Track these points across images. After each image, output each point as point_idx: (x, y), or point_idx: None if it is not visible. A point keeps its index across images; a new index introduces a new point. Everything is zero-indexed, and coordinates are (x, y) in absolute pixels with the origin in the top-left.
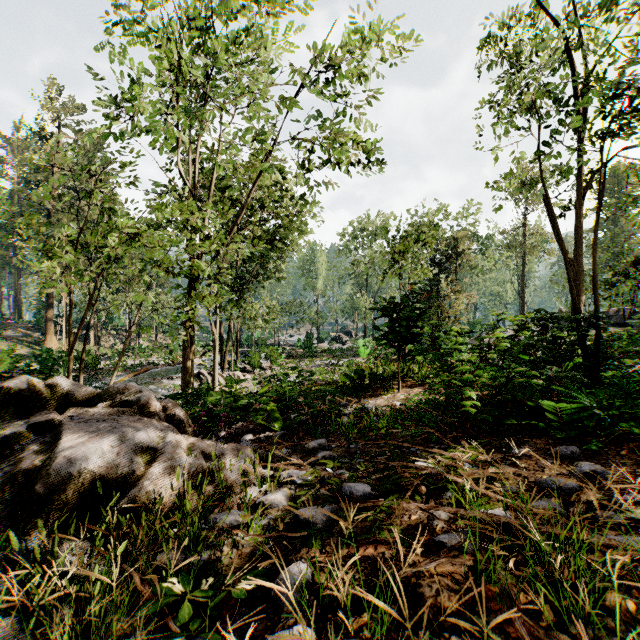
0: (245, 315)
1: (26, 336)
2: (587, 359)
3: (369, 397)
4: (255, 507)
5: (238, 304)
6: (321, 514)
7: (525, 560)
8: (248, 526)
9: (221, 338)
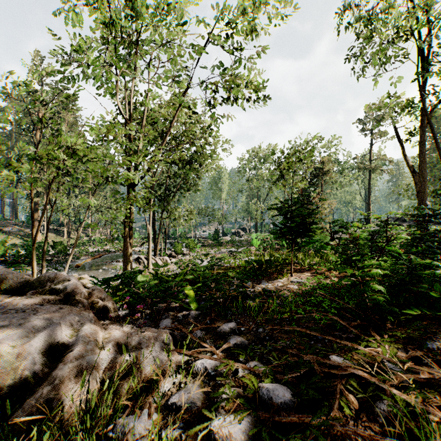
0: (171, 216)
1: (20, 231)
2: None
3: (267, 280)
4: (167, 407)
5: (166, 208)
6: (239, 431)
7: None
8: (158, 438)
9: (154, 233)
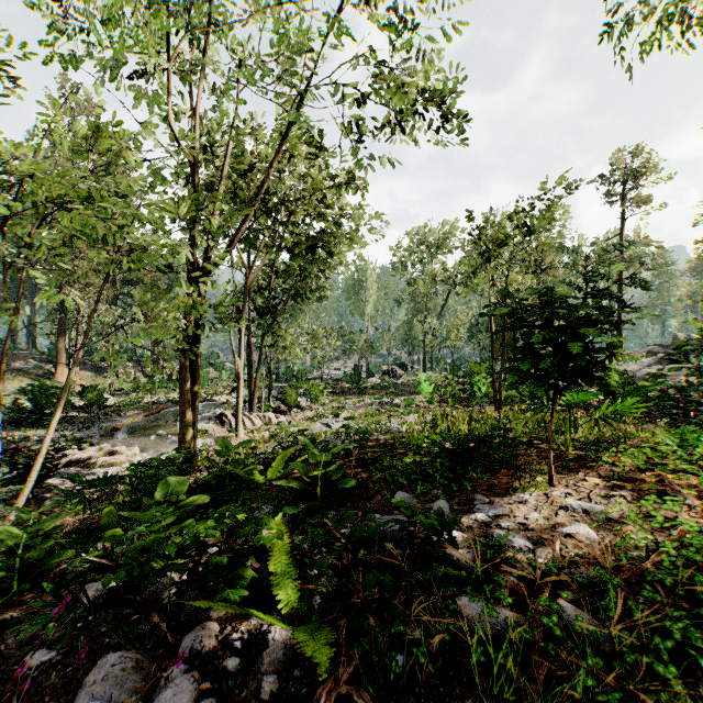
0: (278, 342)
1: (36, 368)
2: None
3: (488, 494)
4: None
5: (269, 329)
6: None
7: None
8: None
9: (249, 371)
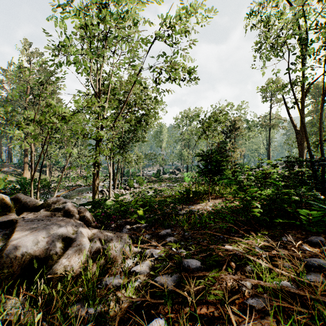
0: (126, 160)
1: (14, 171)
2: (317, 184)
3: (193, 204)
4: (130, 273)
5: (122, 154)
6: (171, 280)
7: (311, 321)
8: (126, 287)
9: (113, 172)
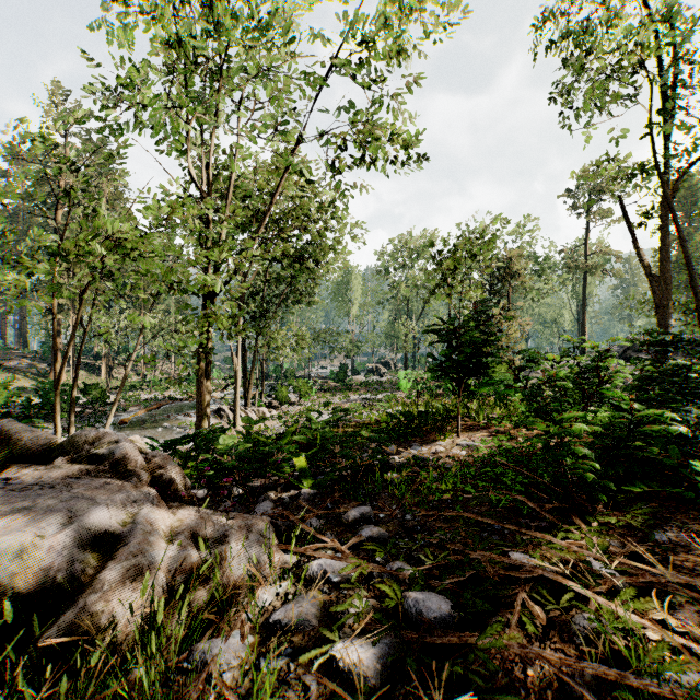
0: (271, 343)
1: (31, 367)
2: None
3: (421, 443)
4: (268, 627)
5: (263, 331)
6: (373, 657)
7: None
8: (254, 669)
9: (244, 369)
